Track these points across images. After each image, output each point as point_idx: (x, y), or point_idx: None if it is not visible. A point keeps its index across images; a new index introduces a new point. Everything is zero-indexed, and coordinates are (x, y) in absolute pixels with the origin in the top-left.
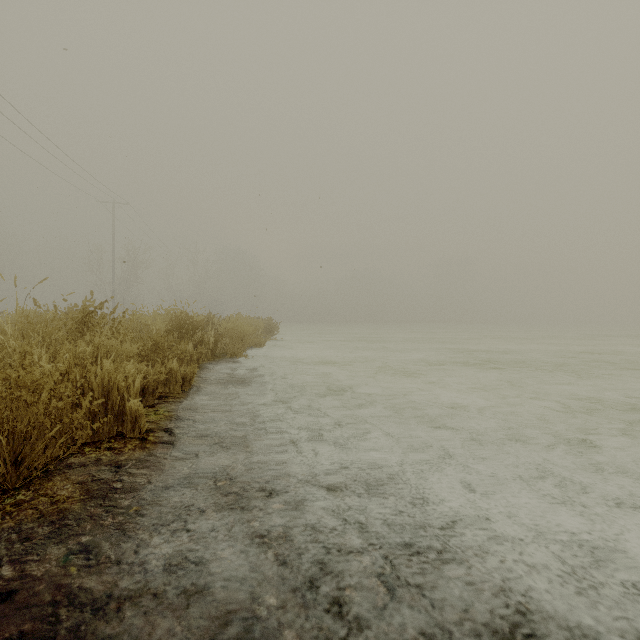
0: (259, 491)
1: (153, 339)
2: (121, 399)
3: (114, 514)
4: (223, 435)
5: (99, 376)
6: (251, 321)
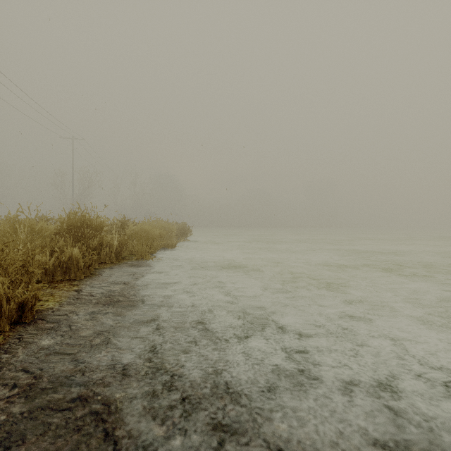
0: None
1: None
2: None
3: None
4: None
5: None
6: (164, 225)
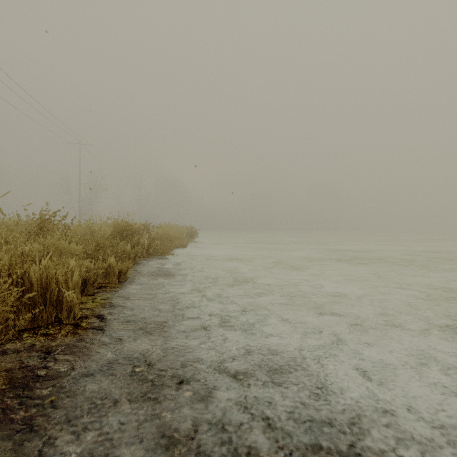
0: (171, 378)
1: (96, 241)
2: (60, 290)
3: (29, 406)
4: (146, 320)
5: (37, 271)
6: (177, 228)
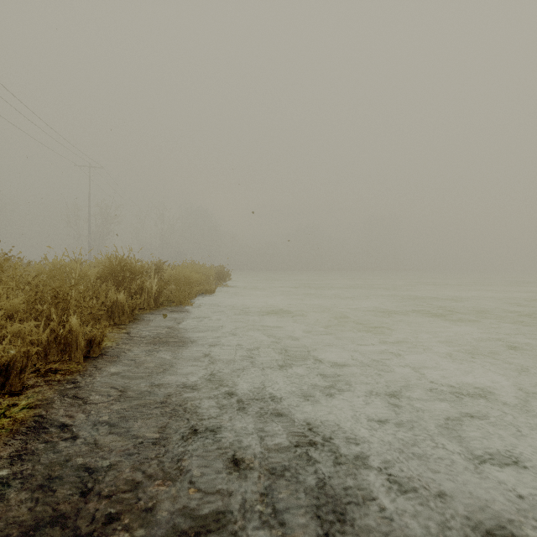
0: None
1: (54, 289)
2: None
3: None
4: (86, 480)
5: None
6: (202, 268)
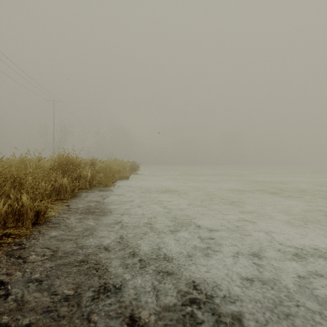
0: None
1: (13, 176)
2: None
3: None
4: None
5: None
6: (121, 163)
